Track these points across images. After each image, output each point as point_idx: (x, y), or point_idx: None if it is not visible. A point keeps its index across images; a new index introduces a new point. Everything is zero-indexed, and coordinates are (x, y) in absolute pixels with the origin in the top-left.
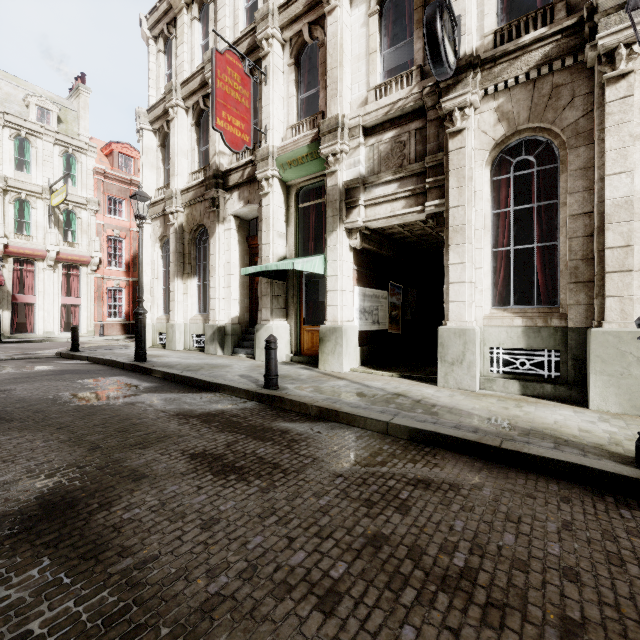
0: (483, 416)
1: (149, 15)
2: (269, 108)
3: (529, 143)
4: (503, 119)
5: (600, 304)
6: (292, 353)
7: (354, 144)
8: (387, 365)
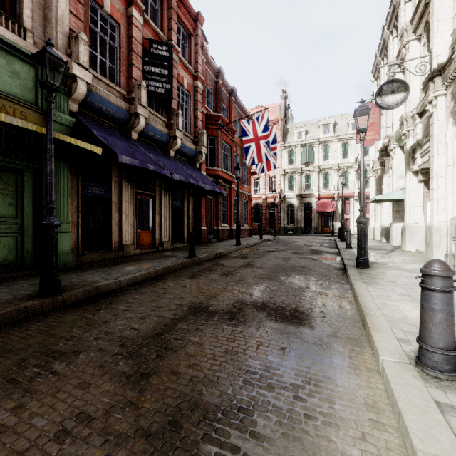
0: (379, 260)
1: (372, 71)
2: (393, 112)
3: None
4: (452, 98)
5: None
6: None
7: (414, 124)
8: None
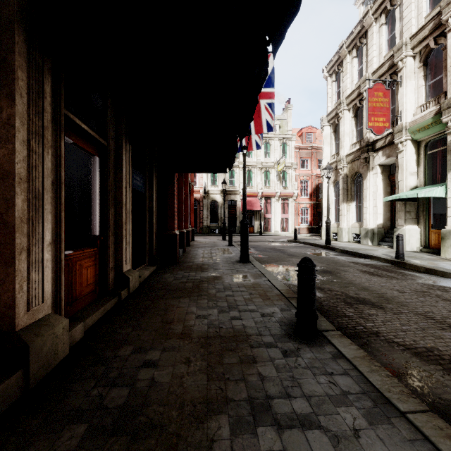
0: None
1: (327, 65)
2: (403, 100)
3: None
4: None
5: None
6: (421, 246)
7: None
8: None
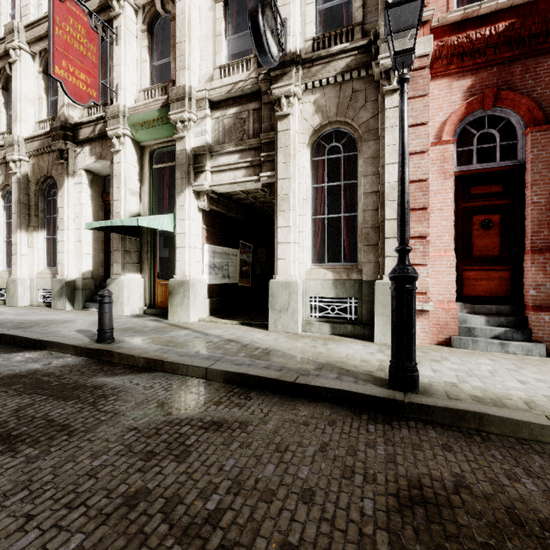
0: (294, 355)
1: None
2: (120, 68)
3: (338, 133)
4: (319, 111)
5: (382, 262)
6: (146, 306)
7: (201, 115)
8: (234, 314)
